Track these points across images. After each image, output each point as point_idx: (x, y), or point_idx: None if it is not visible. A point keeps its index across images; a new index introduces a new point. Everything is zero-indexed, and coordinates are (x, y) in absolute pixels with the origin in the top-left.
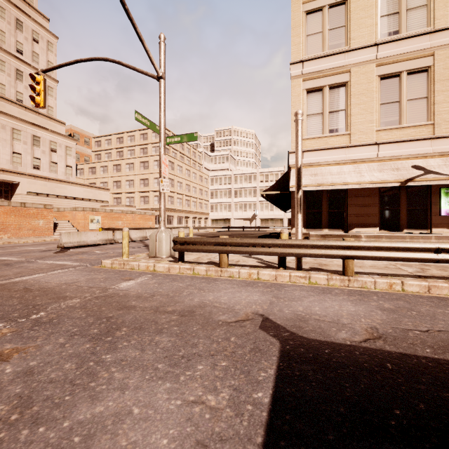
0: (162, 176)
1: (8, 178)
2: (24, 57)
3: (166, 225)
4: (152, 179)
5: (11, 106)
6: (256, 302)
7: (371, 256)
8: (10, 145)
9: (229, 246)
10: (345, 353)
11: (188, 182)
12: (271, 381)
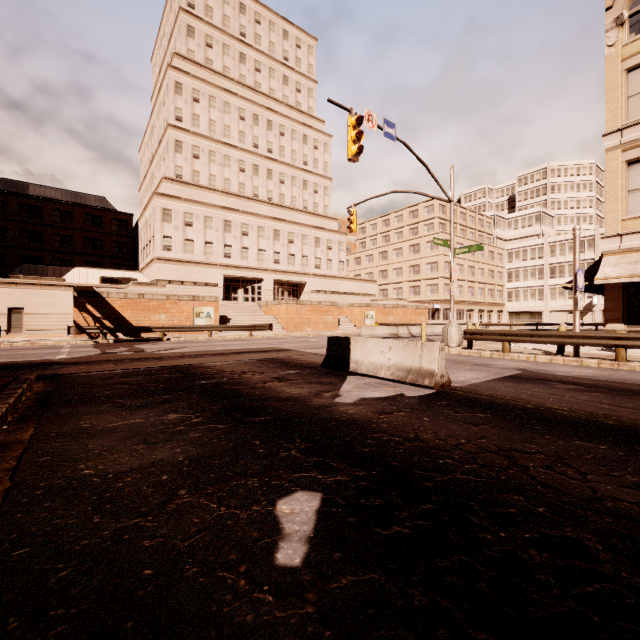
0: (452, 281)
1: (299, 279)
2: (308, 167)
3: (442, 321)
4: (424, 265)
5: (300, 215)
6: (521, 365)
7: (639, 345)
8: (300, 250)
9: (510, 336)
10: (553, 375)
11: (471, 262)
12: (511, 374)
